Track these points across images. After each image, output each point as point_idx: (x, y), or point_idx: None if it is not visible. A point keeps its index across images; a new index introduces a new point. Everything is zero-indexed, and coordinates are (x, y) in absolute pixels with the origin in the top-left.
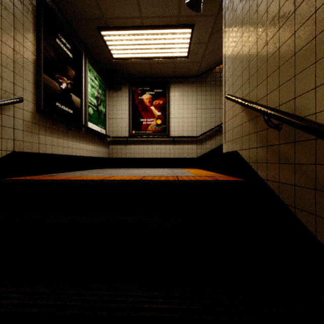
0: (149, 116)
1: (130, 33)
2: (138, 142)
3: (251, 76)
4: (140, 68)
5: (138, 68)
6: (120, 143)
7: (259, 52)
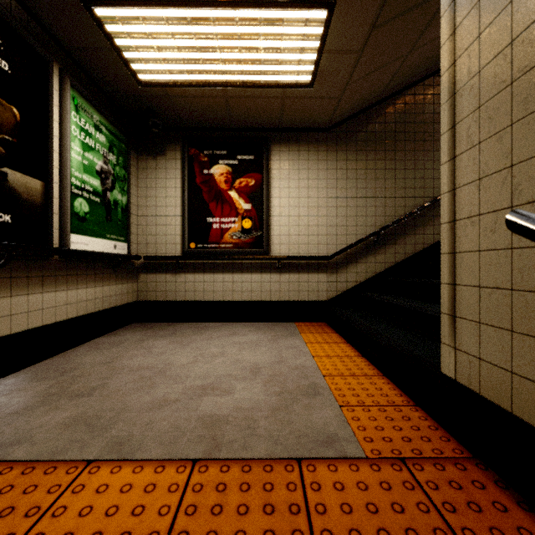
0: (225, 212)
1: (171, 14)
2: (203, 267)
3: None
4: (206, 108)
5: (202, 107)
6: (164, 268)
7: None
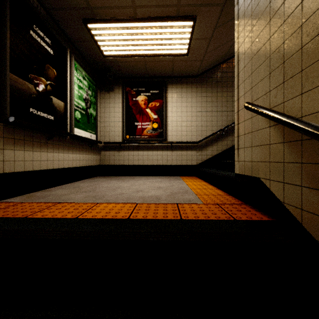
0: (144, 120)
1: (121, 25)
2: (133, 148)
3: (289, 79)
4: (135, 67)
5: (133, 66)
6: (113, 148)
7: (307, 42)
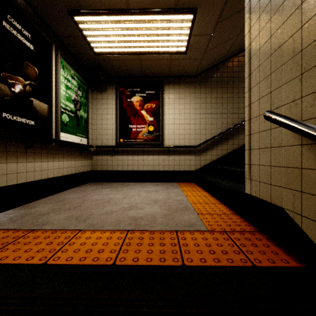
0: (139, 122)
1: (112, 19)
2: (127, 152)
3: None
4: (129, 65)
5: (127, 65)
6: (106, 153)
7: None
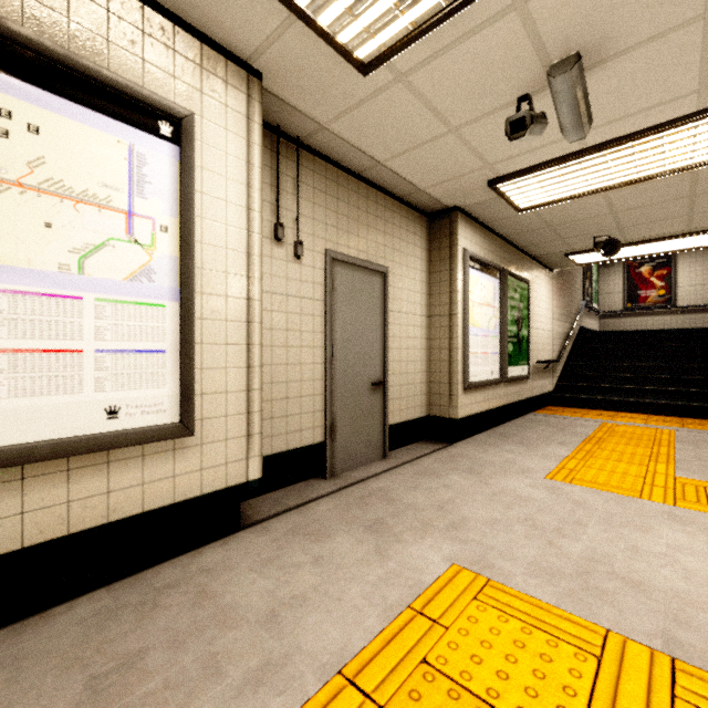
0: (648, 288)
1: None
2: (635, 315)
3: None
4: None
5: None
6: (612, 317)
7: None
